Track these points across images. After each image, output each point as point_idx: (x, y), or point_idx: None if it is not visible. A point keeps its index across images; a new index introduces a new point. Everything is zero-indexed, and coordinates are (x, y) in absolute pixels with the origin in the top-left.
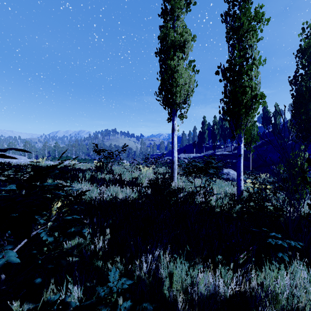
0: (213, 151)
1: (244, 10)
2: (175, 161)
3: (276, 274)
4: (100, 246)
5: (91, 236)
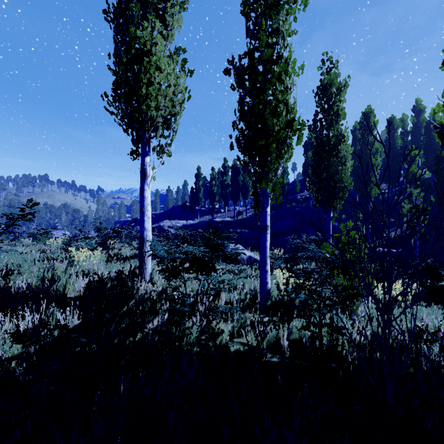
0: (211, 217)
1: None
2: (146, 238)
3: None
4: None
5: None
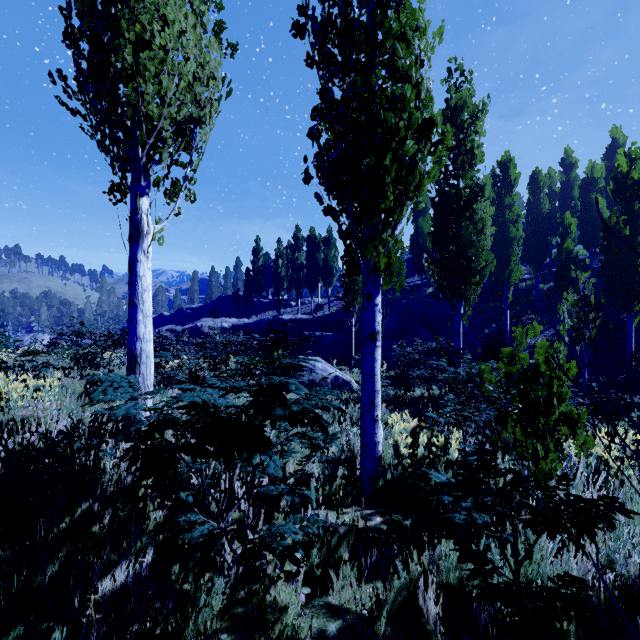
0: (276, 313)
1: None
2: (141, 356)
3: None
4: None
5: None
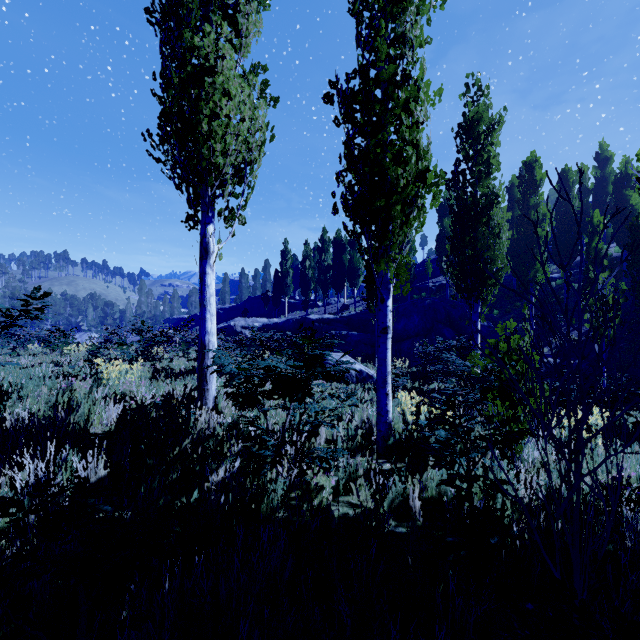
0: (304, 313)
1: None
2: (209, 346)
3: None
4: None
5: None
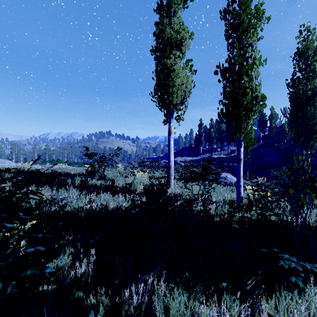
0: (210, 155)
1: (244, 7)
2: (171, 166)
3: (289, 302)
4: (81, 273)
5: (73, 257)
